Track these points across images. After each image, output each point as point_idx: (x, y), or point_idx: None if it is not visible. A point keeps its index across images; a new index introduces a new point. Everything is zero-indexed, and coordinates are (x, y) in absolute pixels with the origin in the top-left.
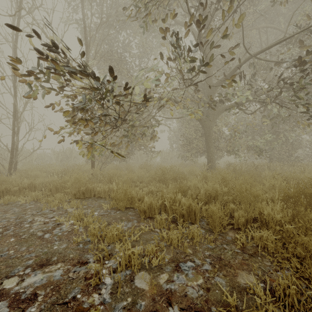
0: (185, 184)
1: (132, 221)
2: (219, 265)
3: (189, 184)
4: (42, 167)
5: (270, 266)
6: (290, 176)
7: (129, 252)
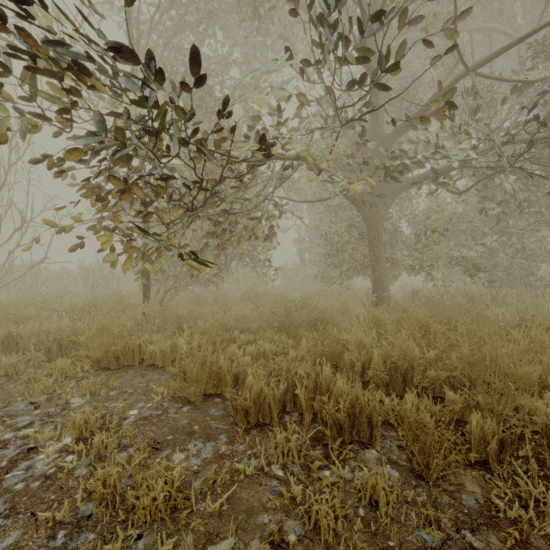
0: (337, 338)
1: (215, 437)
2: None
3: (345, 338)
4: (44, 300)
5: None
6: None
7: None
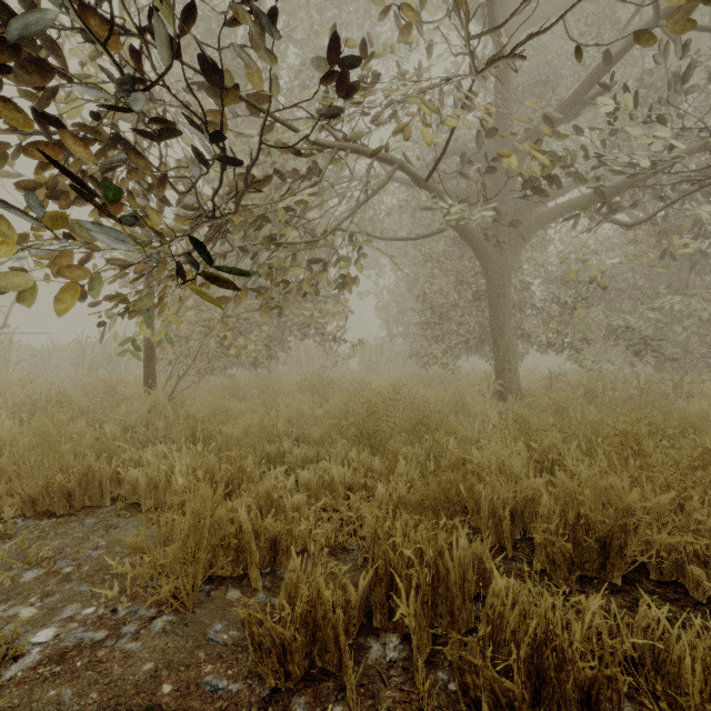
0: (457, 456)
1: None
2: None
3: (477, 460)
4: None
5: None
6: None
7: None
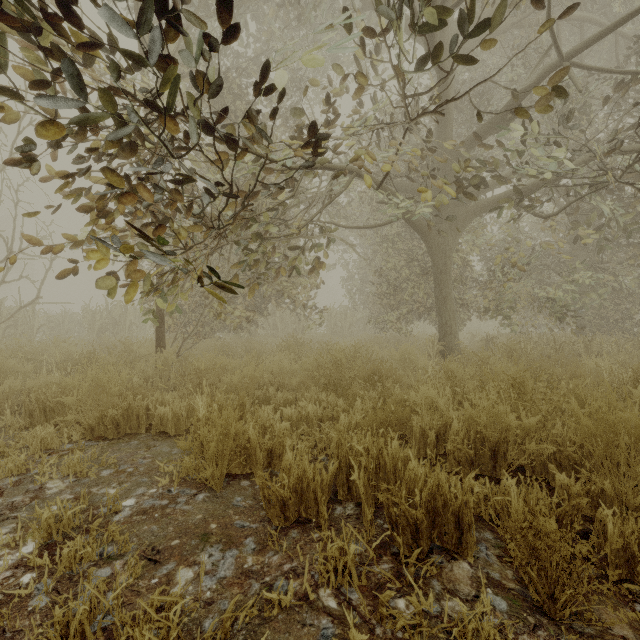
0: (400, 397)
1: (239, 541)
2: None
3: (413, 398)
4: (34, 349)
5: None
6: None
7: None
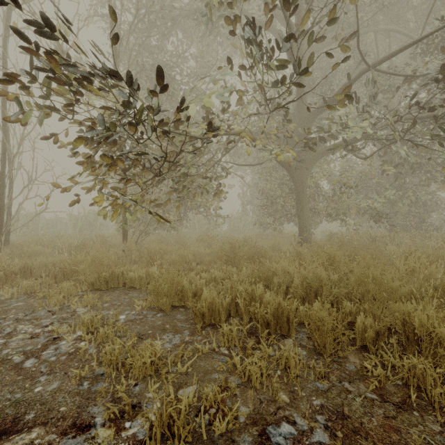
0: (268, 267)
1: (181, 331)
2: (344, 432)
3: (274, 266)
4: (47, 240)
5: (442, 434)
6: (433, 254)
7: (170, 409)
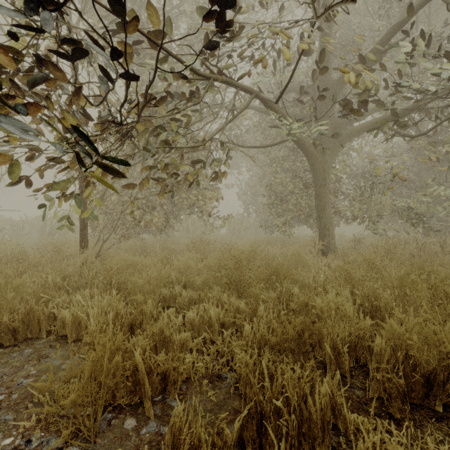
0: (302, 300)
1: None
2: None
3: (319, 305)
4: None
5: None
6: None
7: None
